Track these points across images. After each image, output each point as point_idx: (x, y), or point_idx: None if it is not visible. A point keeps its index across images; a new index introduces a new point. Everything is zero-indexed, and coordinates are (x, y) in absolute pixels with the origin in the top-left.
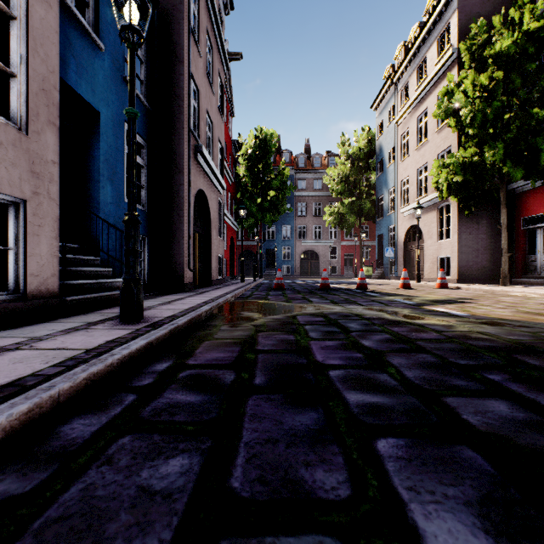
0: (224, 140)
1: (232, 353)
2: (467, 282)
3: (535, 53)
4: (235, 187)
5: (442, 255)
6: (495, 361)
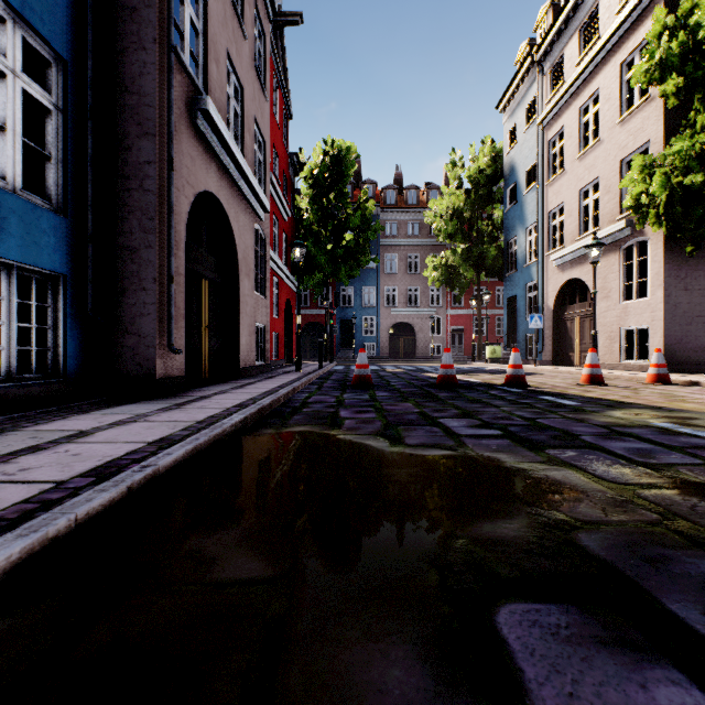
0: (275, 148)
1: None
2: (680, 371)
3: None
4: (294, 226)
5: (631, 325)
6: None
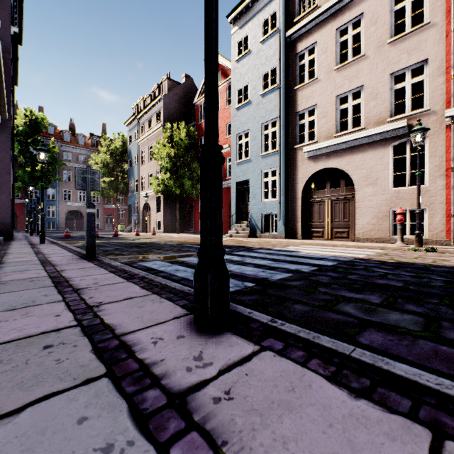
0: None
1: (84, 246)
2: (167, 233)
3: (185, 146)
4: None
5: (158, 220)
6: (135, 243)
